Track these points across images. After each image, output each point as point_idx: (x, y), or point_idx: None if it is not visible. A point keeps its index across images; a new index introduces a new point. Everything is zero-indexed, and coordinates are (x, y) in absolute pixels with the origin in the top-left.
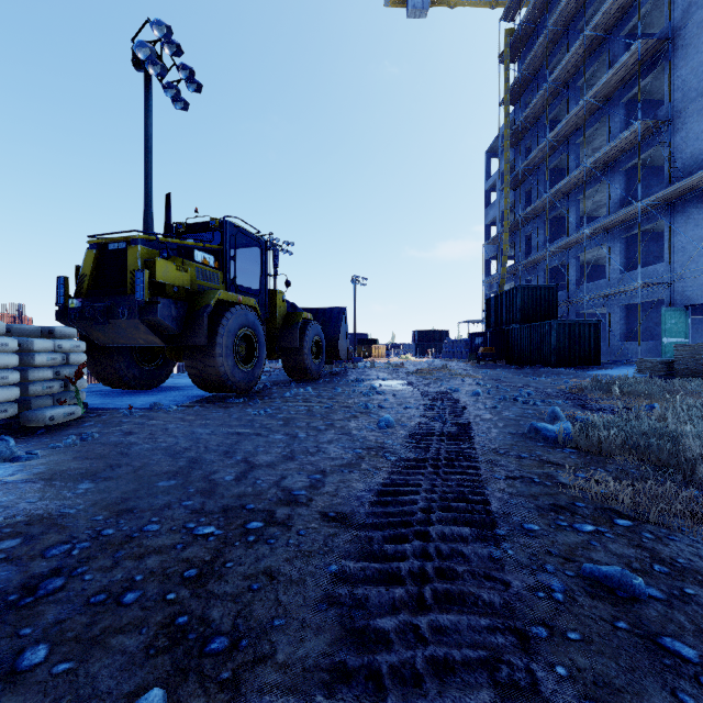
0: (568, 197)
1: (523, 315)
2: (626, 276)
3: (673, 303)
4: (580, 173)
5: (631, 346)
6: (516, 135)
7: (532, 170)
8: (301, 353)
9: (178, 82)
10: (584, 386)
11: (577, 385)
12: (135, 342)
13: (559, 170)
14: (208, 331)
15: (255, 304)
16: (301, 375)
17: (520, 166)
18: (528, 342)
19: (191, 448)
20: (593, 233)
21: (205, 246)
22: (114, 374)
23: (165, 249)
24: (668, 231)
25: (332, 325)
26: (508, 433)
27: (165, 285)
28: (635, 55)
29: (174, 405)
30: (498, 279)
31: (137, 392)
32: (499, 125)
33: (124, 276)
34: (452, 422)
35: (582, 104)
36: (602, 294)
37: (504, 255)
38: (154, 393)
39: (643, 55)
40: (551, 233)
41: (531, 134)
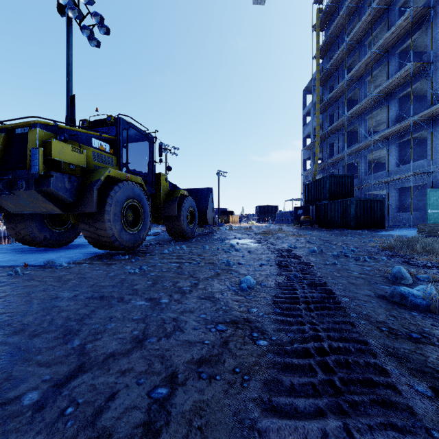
0: (359, 117)
1: (331, 195)
2: (400, 168)
3: (434, 186)
4: (368, 100)
5: (403, 215)
6: (324, 78)
7: (334, 100)
8: (179, 219)
9: (92, 27)
10: (394, 244)
11: (387, 243)
12: (38, 209)
13: (352, 100)
14: (99, 201)
15: (141, 182)
16: (179, 235)
17: (326, 97)
18: (335, 212)
19: (31, 324)
20: (377, 140)
21: (102, 136)
22: (27, 235)
23: (62, 134)
24: (430, 137)
25: (202, 200)
26: (368, 296)
27: (61, 162)
28: (407, 19)
29: (65, 263)
30: (311, 172)
31: (49, 250)
32: (312, 72)
33: (26, 154)
34: (307, 281)
35: (370, 54)
36: (384, 181)
37: (316, 156)
38: (61, 251)
39: (413, 19)
40: (347, 141)
41: (333, 77)
